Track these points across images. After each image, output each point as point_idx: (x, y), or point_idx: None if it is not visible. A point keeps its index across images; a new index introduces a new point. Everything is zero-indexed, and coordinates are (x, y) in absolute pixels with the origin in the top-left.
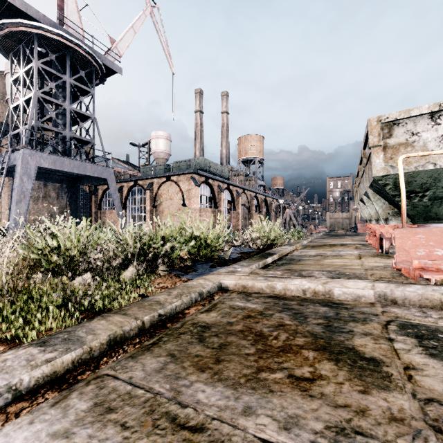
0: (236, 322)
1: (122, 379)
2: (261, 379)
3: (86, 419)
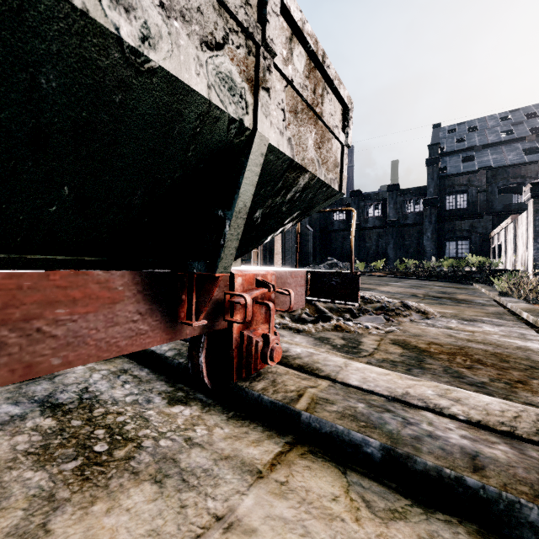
0: (525, 377)
1: None
2: (456, 346)
3: (524, 347)
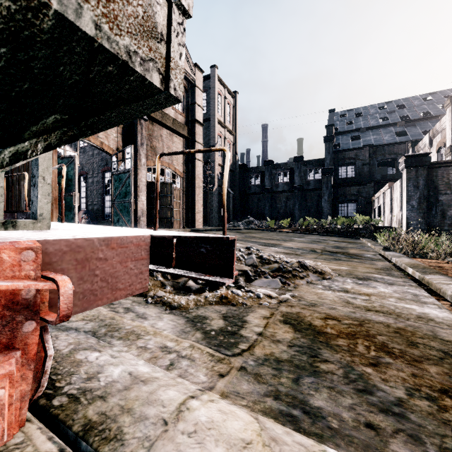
0: (447, 378)
1: (446, 328)
2: (355, 321)
3: (424, 316)
